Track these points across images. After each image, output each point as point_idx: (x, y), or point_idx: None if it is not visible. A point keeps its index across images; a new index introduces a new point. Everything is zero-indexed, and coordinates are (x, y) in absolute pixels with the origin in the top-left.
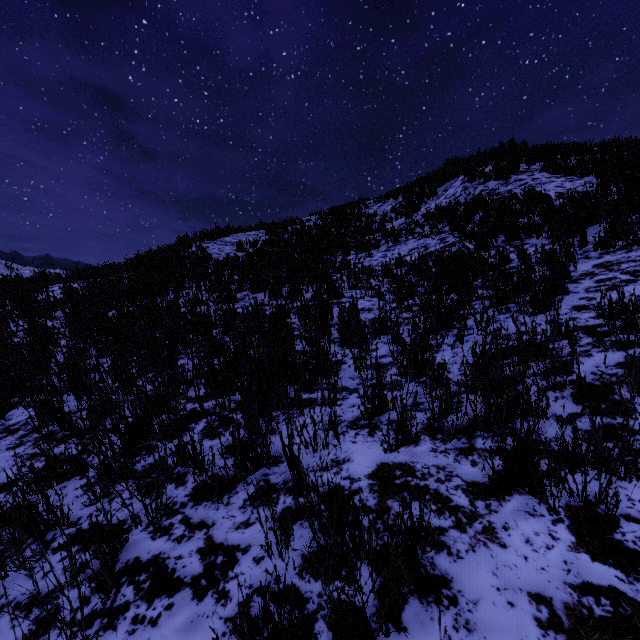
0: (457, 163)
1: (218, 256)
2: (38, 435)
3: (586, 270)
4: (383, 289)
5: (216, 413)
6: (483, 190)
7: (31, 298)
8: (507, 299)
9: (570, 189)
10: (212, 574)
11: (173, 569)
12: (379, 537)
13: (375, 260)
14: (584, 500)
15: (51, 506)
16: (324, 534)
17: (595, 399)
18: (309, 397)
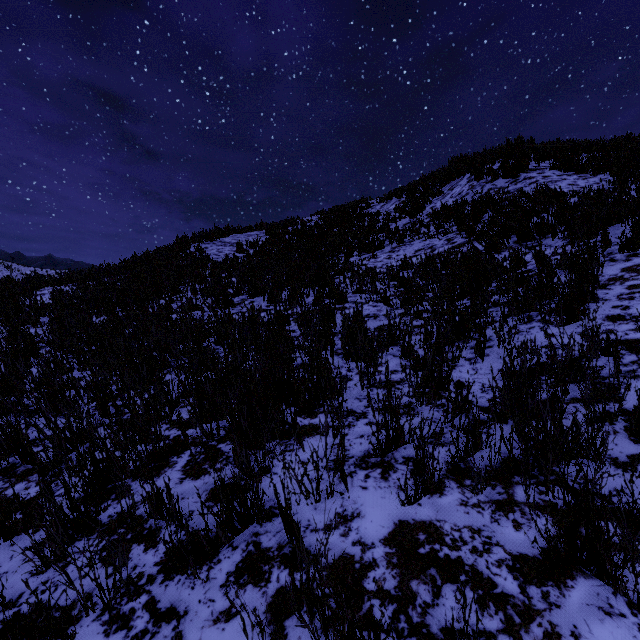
0: (462, 161)
1: (217, 257)
2: None
3: (614, 274)
4: (389, 293)
5: (202, 444)
6: (491, 188)
7: (18, 302)
8: (530, 307)
9: (584, 187)
10: None
11: None
12: None
13: (379, 262)
14: None
15: None
16: None
17: None
18: (310, 423)
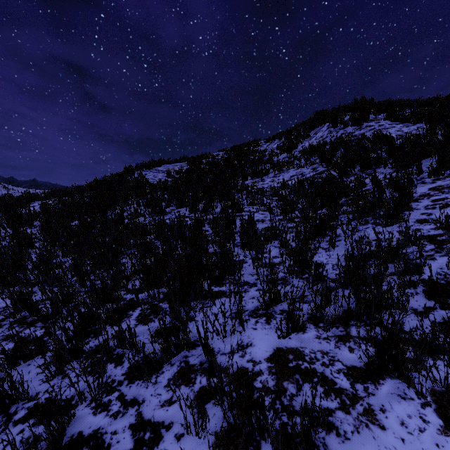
0: (324, 114)
1: (153, 181)
2: (13, 319)
3: (424, 192)
4: (272, 205)
5: (148, 303)
6: (343, 133)
7: (17, 211)
8: (366, 214)
9: (407, 132)
10: (141, 449)
11: (109, 444)
12: (278, 417)
13: (266, 184)
14: (446, 386)
15: (14, 385)
16: (233, 415)
17: (443, 295)
18: (219, 290)
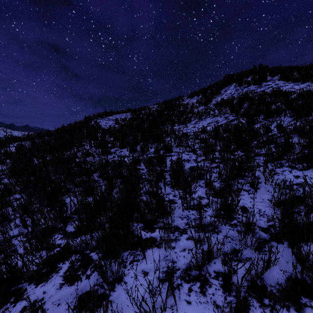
0: (231, 77)
1: (105, 126)
2: None
3: None
4: (195, 147)
5: (79, 253)
6: (247, 90)
7: None
8: (281, 158)
9: (298, 89)
10: None
11: None
12: None
13: (189, 129)
14: None
15: None
16: None
17: None
18: (150, 236)
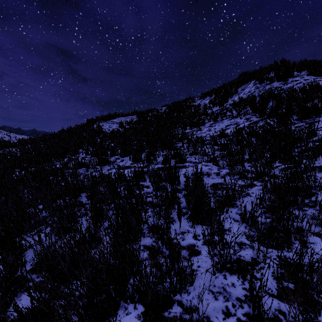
0: (248, 74)
1: (108, 130)
2: None
3: None
4: (214, 155)
5: None
6: (270, 88)
7: None
8: None
9: None
10: None
11: None
12: None
13: (203, 133)
14: None
15: None
16: None
17: None
18: None
